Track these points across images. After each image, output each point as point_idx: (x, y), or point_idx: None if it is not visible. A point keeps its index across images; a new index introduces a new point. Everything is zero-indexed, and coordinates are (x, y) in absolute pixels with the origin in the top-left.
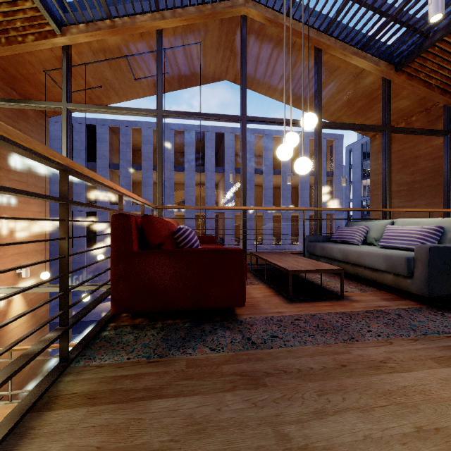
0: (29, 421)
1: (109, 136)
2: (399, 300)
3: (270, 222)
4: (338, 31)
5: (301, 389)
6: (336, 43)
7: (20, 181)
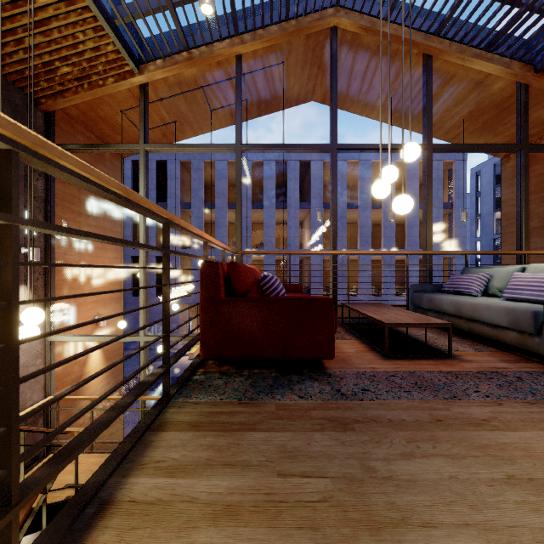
0: (149, 436)
1: (180, 172)
2: (523, 362)
3: (367, 268)
4: (454, 30)
5: (391, 435)
6: (451, 46)
7: (98, 226)
